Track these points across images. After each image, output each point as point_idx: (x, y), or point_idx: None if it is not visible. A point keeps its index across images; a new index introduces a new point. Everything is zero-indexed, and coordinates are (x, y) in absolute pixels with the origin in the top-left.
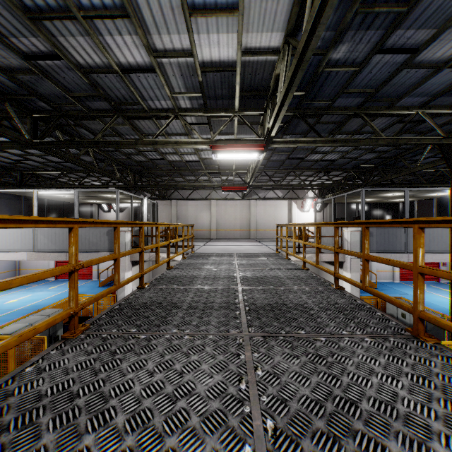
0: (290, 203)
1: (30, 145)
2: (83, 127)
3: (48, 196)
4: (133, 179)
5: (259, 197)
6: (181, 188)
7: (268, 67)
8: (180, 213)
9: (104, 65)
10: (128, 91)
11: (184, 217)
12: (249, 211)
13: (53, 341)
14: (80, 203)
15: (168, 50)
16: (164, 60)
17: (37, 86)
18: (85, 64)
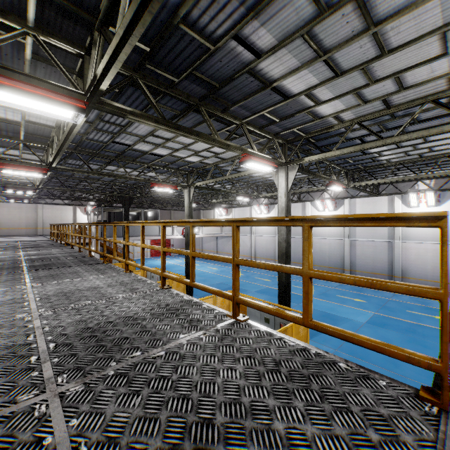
0: (75, 208)
1: None
2: None
3: None
4: None
5: (46, 202)
6: None
7: None
8: None
9: None
10: None
11: None
12: (36, 213)
13: None
14: None
15: None
16: None
17: None
18: None
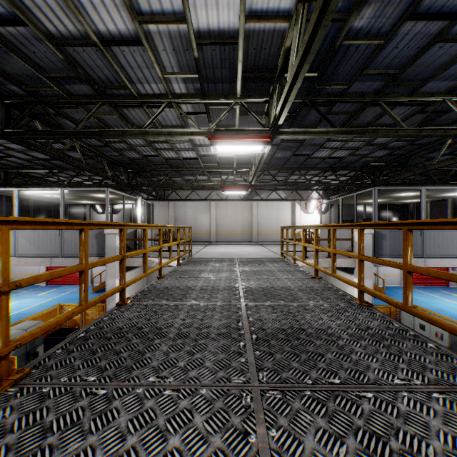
0: (293, 205)
1: (2, 136)
2: (66, 117)
3: (33, 196)
4: (126, 177)
5: (261, 198)
6: (179, 188)
7: (276, 39)
8: (178, 215)
9: (79, 35)
10: (112, 71)
11: (182, 219)
12: (251, 213)
13: (31, 358)
14: (70, 203)
15: (156, 14)
16: (152, 28)
17: (4, 63)
18: (57, 33)
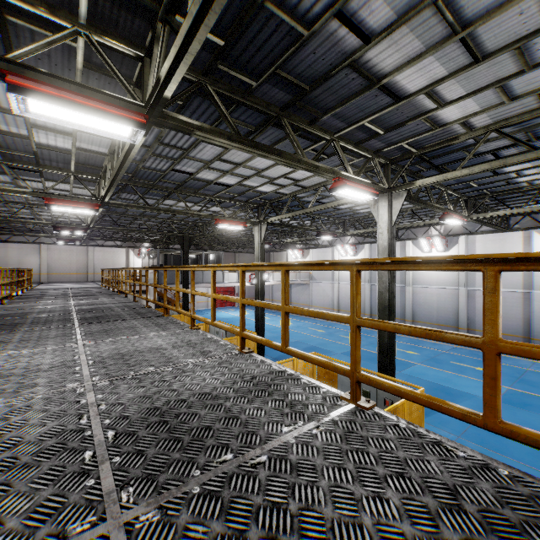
0: (128, 251)
1: None
2: None
3: None
4: None
5: (98, 244)
6: (0, 229)
7: None
8: None
9: None
10: None
11: (4, 261)
12: (87, 256)
13: None
14: None
15: None
16: None
17: None
18: None
